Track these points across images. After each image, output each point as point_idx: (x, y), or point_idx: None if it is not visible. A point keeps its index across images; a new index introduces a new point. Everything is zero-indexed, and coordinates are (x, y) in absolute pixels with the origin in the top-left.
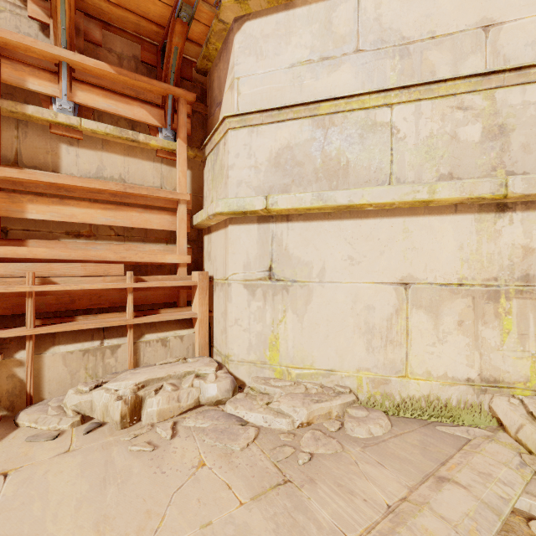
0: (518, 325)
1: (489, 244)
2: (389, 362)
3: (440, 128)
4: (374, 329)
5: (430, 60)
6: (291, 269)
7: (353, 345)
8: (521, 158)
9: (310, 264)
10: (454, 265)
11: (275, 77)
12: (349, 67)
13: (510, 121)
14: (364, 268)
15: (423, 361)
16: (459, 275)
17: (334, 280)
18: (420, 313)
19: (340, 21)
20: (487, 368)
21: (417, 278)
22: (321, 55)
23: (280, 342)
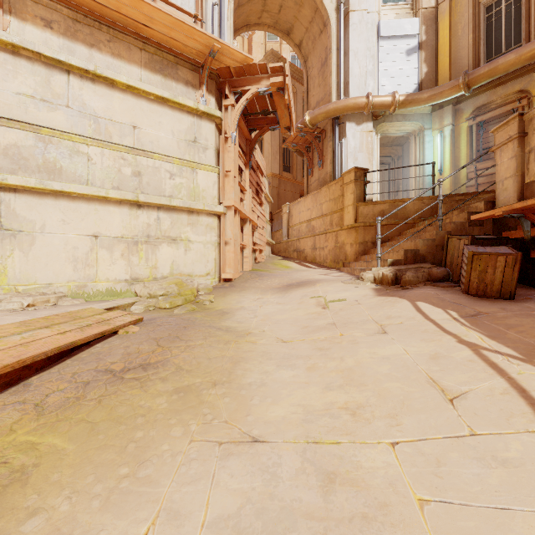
0: (146, 255)
1: (135, 221)
2: (87, 276)
3: (114, 165)
4: (79, 259)
5: (110, 130)
6: (19, 223)
7: (65, 268)
8: (147, 187)
9: (34, 221)
10: (120, 229)
11: (4, 95)
12: (63, 113)
13: (143, 171)
14: (72, 227)
15: (105, 273)
16: (122, 233)
17: (52, 232)
18: (104, 251)
19: (57, 84)
20: (134, 274)
21: (102, 234)
22: (42, 98)
23: (9, 270)
